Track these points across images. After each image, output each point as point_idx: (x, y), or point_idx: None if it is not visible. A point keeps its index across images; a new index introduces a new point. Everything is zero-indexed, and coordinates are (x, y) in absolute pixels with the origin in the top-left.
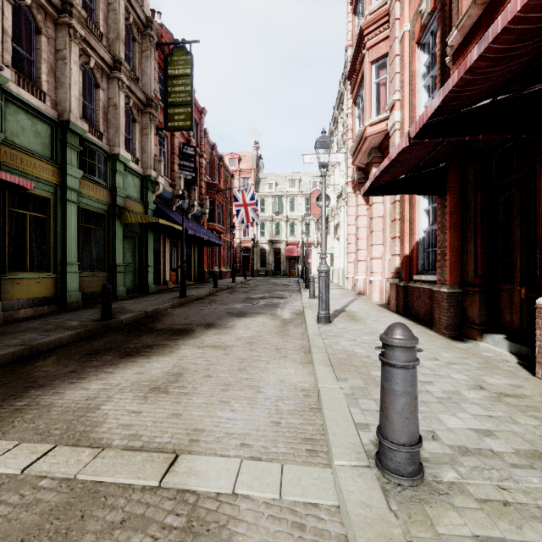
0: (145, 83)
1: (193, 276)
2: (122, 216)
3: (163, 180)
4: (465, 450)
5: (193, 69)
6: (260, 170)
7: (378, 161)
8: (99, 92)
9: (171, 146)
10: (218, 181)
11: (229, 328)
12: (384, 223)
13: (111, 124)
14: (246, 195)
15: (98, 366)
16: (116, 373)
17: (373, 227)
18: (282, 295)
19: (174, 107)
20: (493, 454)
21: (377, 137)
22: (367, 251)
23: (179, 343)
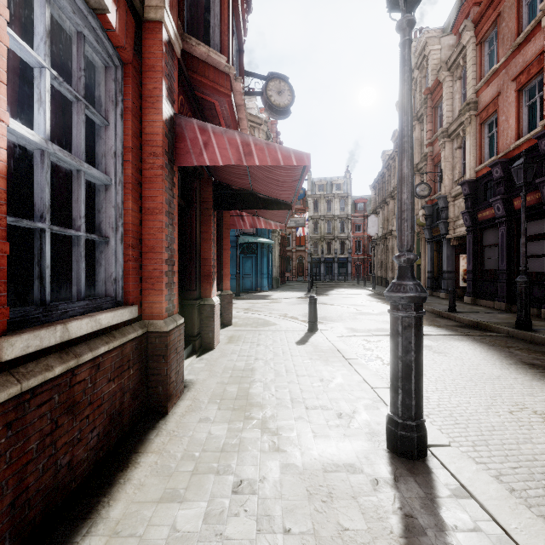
0: None
1: None
2: None
3: None
4: (293, 332)
5: None
6: None
7: None
8: None
9: None
10: None
11: None
12: None
13: None
14: None
15: (510, 355)
16: (479, 352)
17: None
18: None
19: None
20: (286, 332)
21: None
22: None
23: (544, 381)
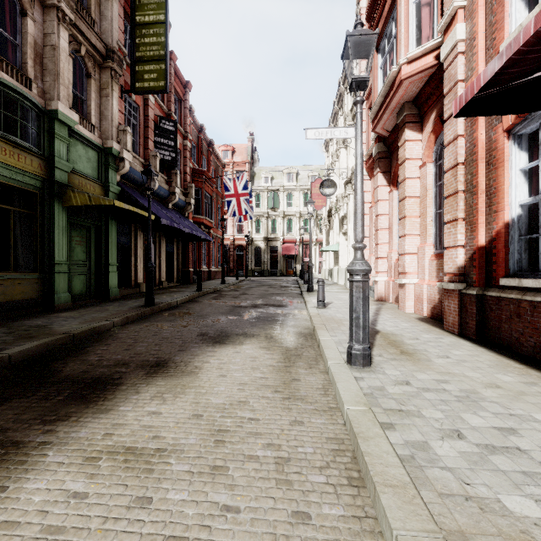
0: (104, 30)
1: (176, 277)
2: (64, 196)
3: (129, 156)
4: None
5: (168, 14)
6: (255, 163)
7: (414, 120)
8: (26, 22)
9: (144, 118)
10: (207, 170)
11: (189, 374)
12: (421, 206)
13: (47, 69)
14: (238, 183)
15: None
16: None
17: (407, 211)
18: (280, 302)
19: (144, 64)
20: None
21: (416, 81)
22: (391, 246)
23: (54, 437)
